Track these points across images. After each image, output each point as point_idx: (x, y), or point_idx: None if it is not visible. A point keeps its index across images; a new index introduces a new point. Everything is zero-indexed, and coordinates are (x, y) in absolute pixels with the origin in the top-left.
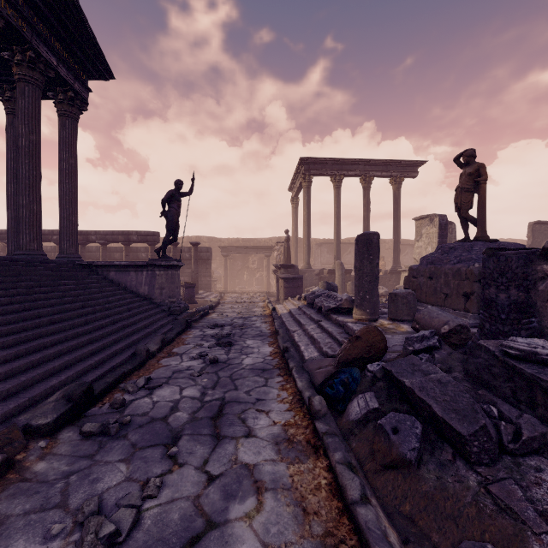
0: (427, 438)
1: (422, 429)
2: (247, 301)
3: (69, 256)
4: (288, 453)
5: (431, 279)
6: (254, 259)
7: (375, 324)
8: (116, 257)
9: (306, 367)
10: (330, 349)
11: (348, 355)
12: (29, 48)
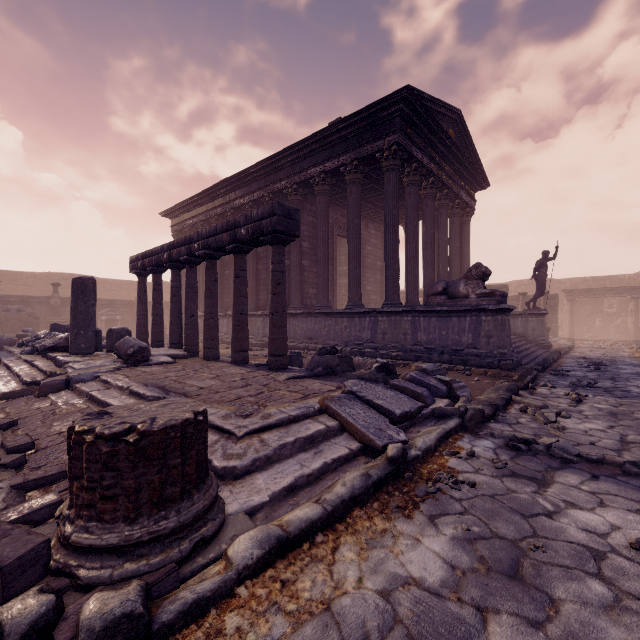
0: None
1: None
2: (607, 348)
3: None
4: None
5: None
6: (612, 301)
7: None
8: None
9: None
10: None
11: None
12: (457, 198)
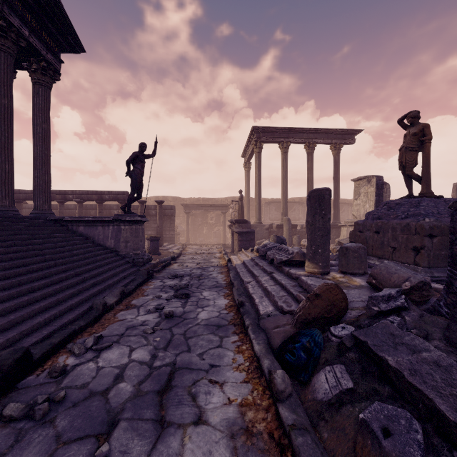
0: (429, 443)
1: (422, 431)
2: (206, 252)
3: (42, 212)
4: (247, 454)
5: (378, 233)
6: (212, 215)
7: (327, 277)
8: (92, 213)
9: (263, 325)
10: (285, 304)
11: (308, 315)
12: (0, 17)
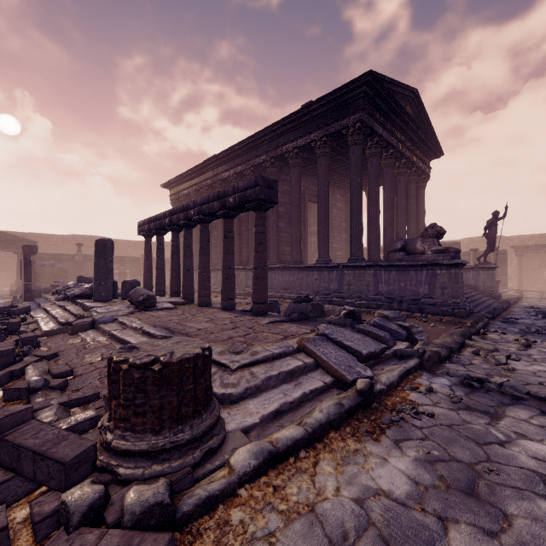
0: None
1: None
2: None
3: None
4: None
5: None
6: None
7: None
8: None
9: None
10: None
11: None
12: (414, 166)
